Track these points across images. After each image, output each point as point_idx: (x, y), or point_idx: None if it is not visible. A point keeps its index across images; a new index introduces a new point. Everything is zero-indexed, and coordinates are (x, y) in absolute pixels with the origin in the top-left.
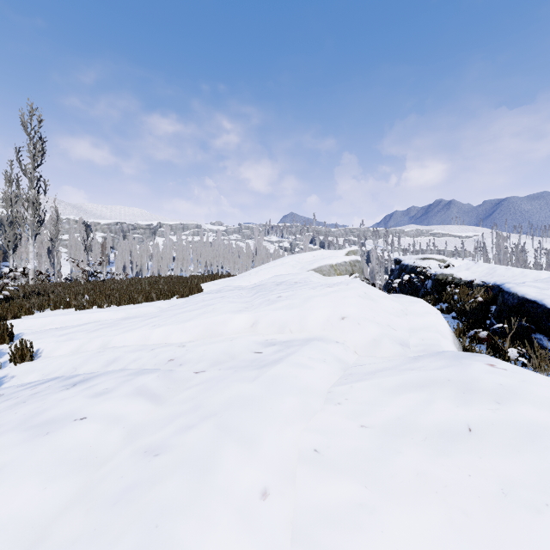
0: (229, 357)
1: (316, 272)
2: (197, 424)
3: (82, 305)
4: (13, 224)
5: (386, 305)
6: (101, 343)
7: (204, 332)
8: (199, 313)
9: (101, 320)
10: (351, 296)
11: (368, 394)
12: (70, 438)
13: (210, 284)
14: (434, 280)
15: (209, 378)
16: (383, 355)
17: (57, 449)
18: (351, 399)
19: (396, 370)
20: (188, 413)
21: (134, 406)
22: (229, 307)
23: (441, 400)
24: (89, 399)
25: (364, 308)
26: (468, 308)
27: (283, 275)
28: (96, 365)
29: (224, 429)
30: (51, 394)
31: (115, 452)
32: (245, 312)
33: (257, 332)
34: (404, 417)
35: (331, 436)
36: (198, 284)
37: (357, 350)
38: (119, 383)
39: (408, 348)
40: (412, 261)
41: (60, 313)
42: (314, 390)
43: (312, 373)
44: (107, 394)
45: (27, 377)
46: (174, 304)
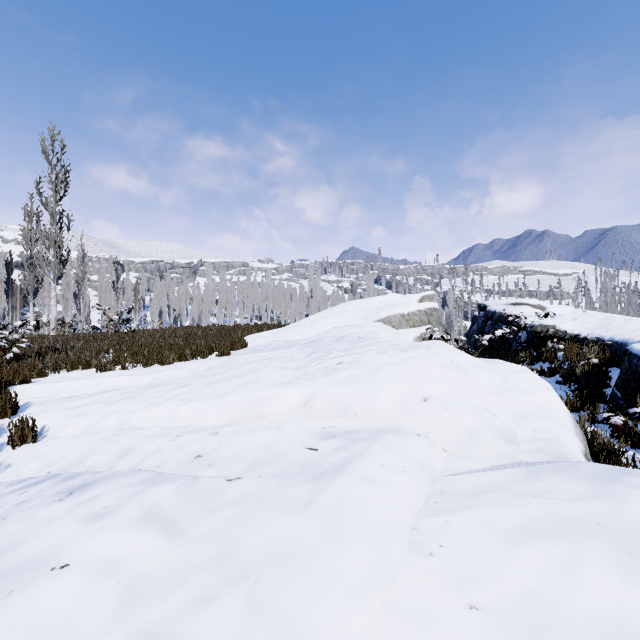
0: (274, 455)
1: (384, 324)
2: (219, 595)
3: (103, 366)
4: (33, 266)
5: (480, 378)
6: (118, 421)
7: (244, 412)
8: (239, 383)
9: (123, 388)
10: (434, 366)
11: (473, 538)
12: (40, 604)
13: (257, 338)
14: (530, 333)
15: (244, 494)
16: (483, 455)
17: (17, 626)
18: (449, 546)
19: (510, 494)
20: (210, 567)
21: (138, 543)
22: (277, 376)
23: (593, 565)
24: (81, 525)
25: (453, 385)
26: (579, 371)
27: (343, 327)
28: (107, 456)
29: (259, 611)
30: (38, 507)
31: (101, 632)
32: (296, 385)
33: (311, 413)
34: (537, 594)
35: (424, 628)
36: (242, 337)
37: (445, 446)
38: (125, 498)
39: (517, 445)
40: (501, 307)
41: (78, 375)
42: (392, 527)
43: (388, 495)
44: (106, 517)
45: (24, 467)
46: (211, 366)
